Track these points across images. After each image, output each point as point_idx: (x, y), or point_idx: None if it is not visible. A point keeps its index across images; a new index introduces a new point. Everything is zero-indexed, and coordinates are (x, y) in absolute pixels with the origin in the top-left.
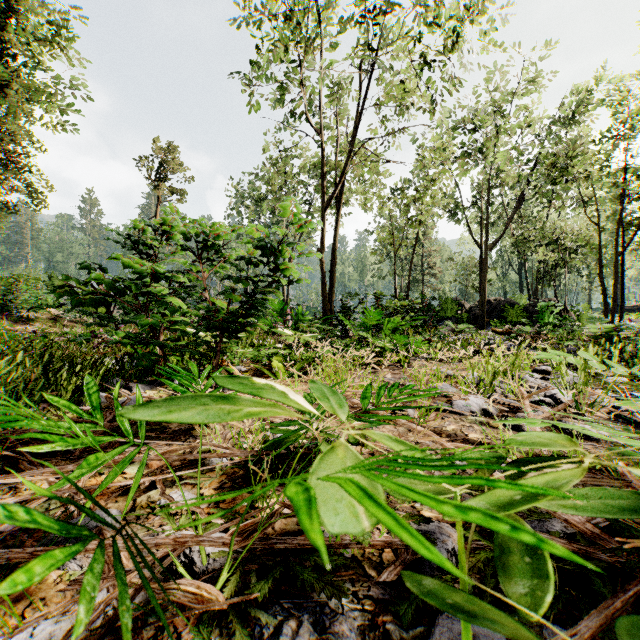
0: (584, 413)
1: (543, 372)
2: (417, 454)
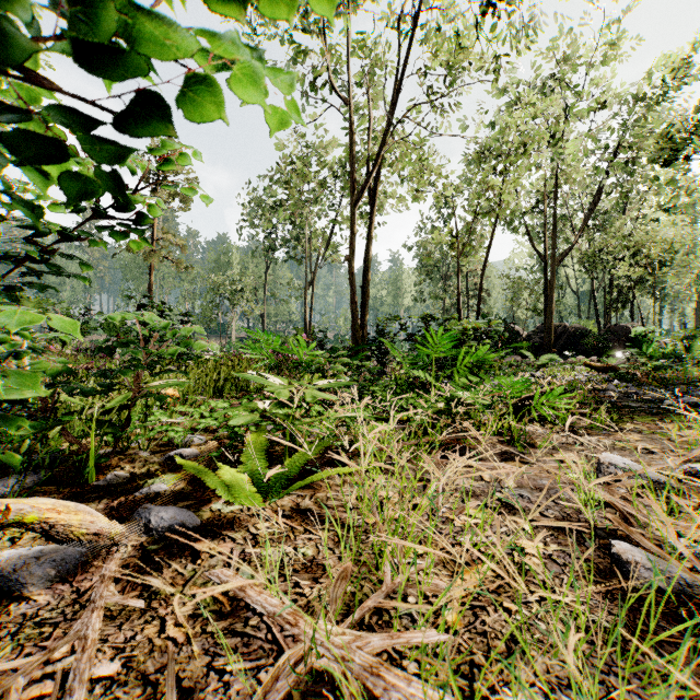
0: None
1: None
2: None
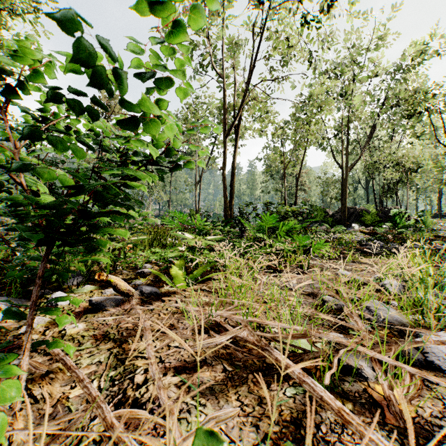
0: None
1: None
2: None
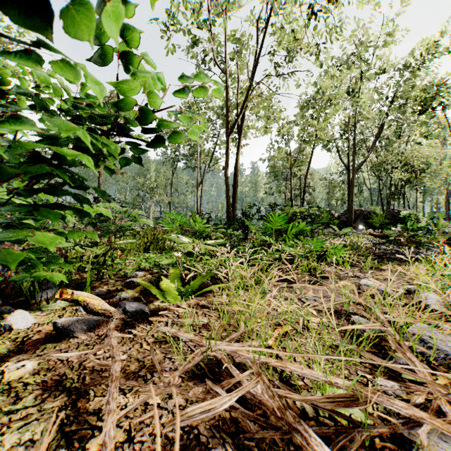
0: None
1: None
2: None
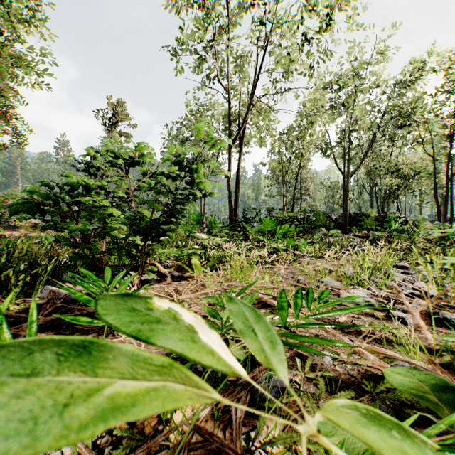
0: (452, 305)
1: (402, 267)
2: (412, 453)
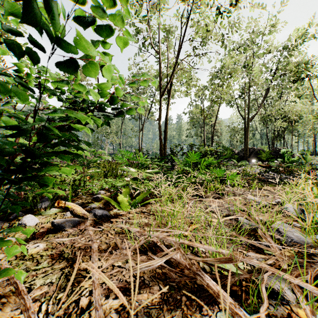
0: None
1: None
2: None
